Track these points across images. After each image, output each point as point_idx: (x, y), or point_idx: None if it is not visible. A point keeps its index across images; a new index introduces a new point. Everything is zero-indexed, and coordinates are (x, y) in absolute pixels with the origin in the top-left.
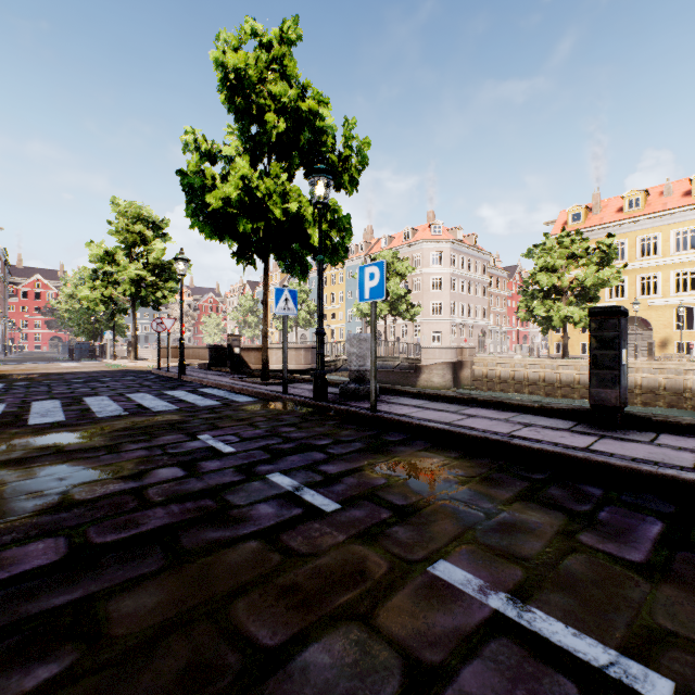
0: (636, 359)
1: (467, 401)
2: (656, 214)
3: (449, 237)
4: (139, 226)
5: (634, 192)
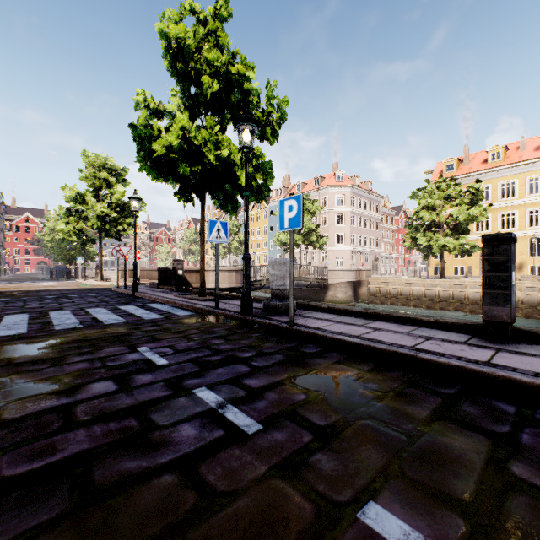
0: None
1: (371, 315)
2: (514, 164)
3: (349, 183)
4: (104, 173)
5: (496, 147)
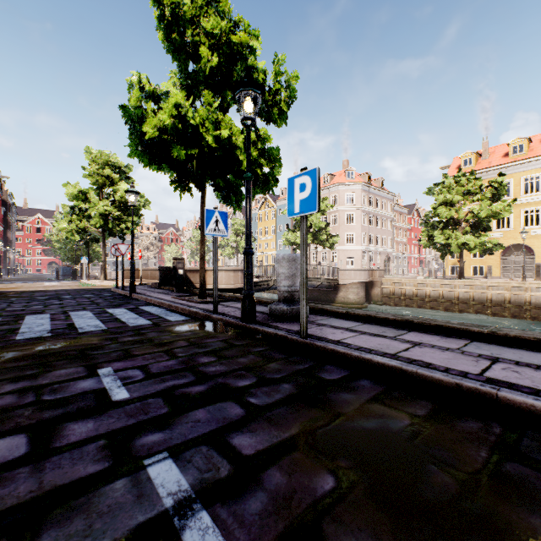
0: (524, 280)
1: (401, 323)
2: (538, 157)
3: (360, 180)
4: (107, 170)
5: (519, 140)
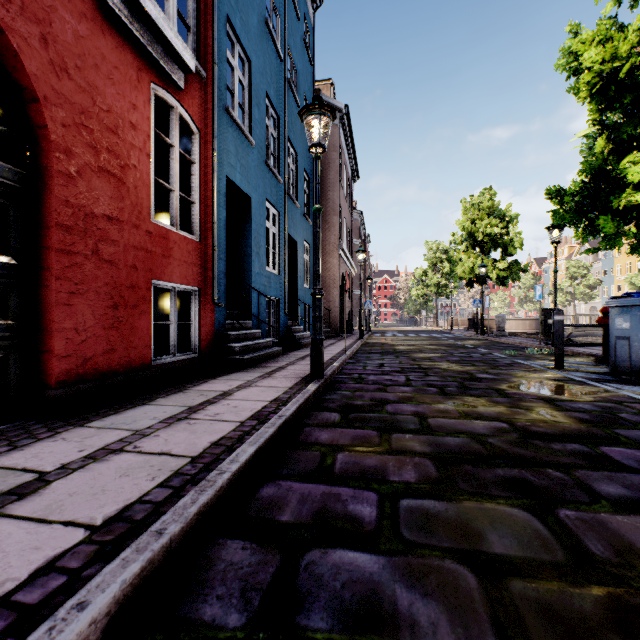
0: None
1: (532, 337)
2: None
3: None
4: (438, 254)
5: None
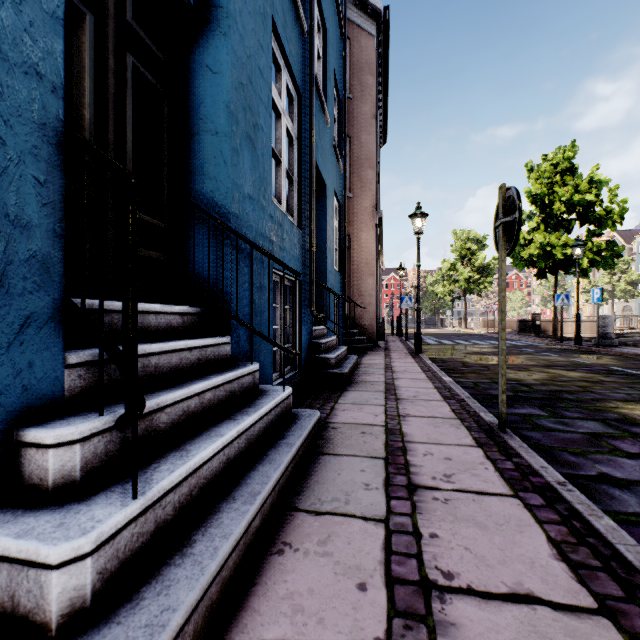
0: None
1: None
2: None
3: None
4: (468, 244)
5: None
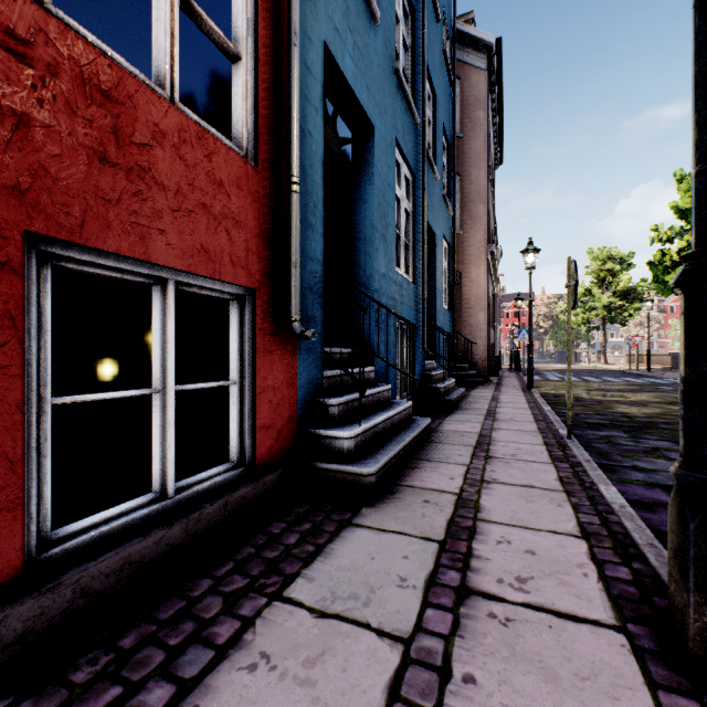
0: None
1: None
2: None
3: None
4: (608, 265)
5: None
